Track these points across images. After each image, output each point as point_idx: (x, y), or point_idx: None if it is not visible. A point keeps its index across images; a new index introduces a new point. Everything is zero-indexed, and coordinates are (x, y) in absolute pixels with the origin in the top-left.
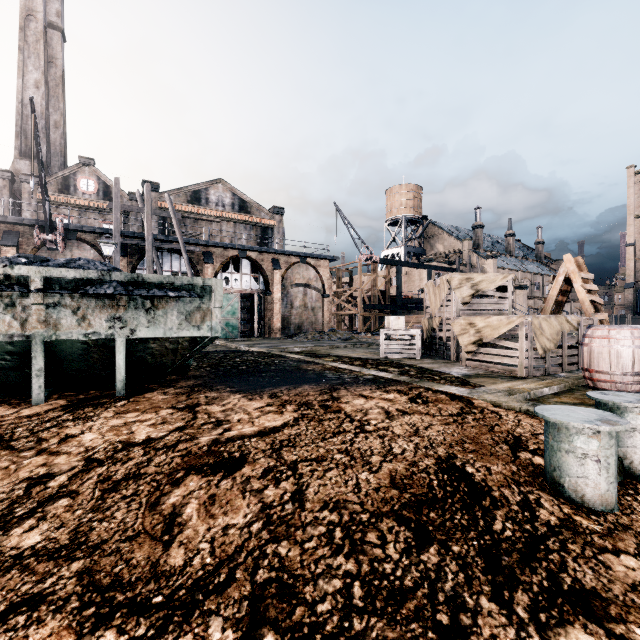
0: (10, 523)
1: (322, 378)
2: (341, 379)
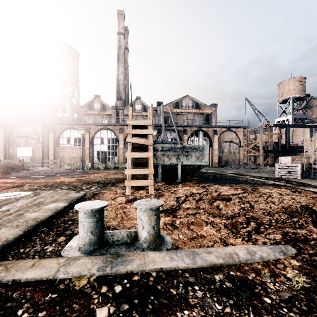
0: (180, 203)
1: (247, 182)
2: (257, 183)
